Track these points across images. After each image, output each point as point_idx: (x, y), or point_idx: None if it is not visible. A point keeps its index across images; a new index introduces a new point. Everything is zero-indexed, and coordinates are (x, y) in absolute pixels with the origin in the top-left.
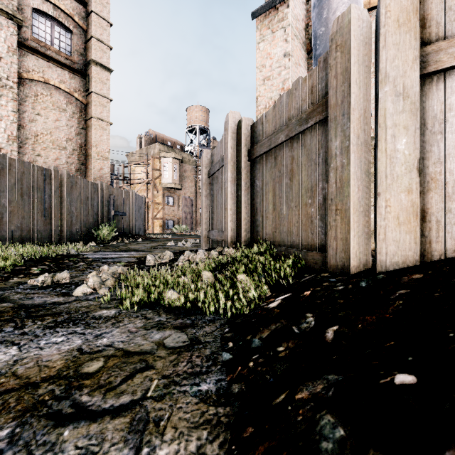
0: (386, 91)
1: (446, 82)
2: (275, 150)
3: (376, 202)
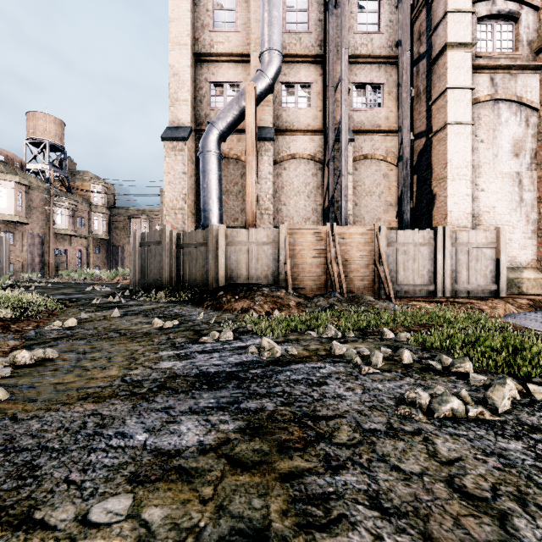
0: (220, 249)
1: (231, 249)
2: (190, 249)
3: (218, 273)
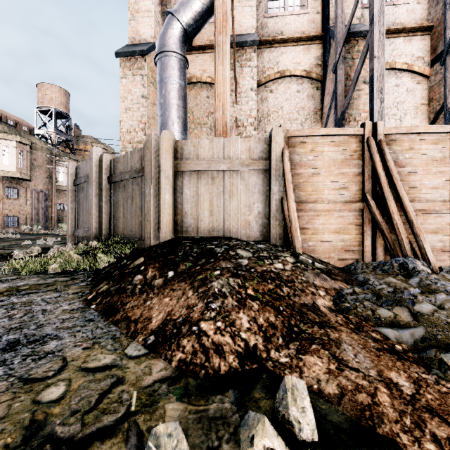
0: (162, 175)
1: (183, 175)
2: (124, 182)
3: (159, 218)
